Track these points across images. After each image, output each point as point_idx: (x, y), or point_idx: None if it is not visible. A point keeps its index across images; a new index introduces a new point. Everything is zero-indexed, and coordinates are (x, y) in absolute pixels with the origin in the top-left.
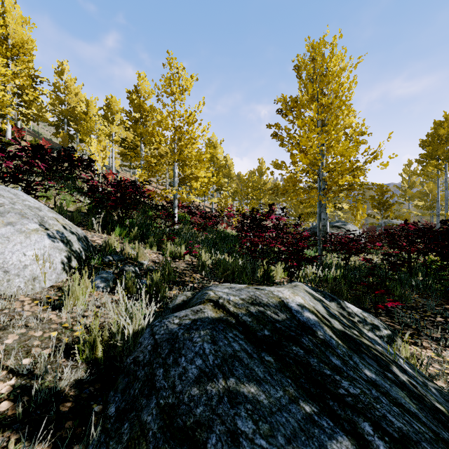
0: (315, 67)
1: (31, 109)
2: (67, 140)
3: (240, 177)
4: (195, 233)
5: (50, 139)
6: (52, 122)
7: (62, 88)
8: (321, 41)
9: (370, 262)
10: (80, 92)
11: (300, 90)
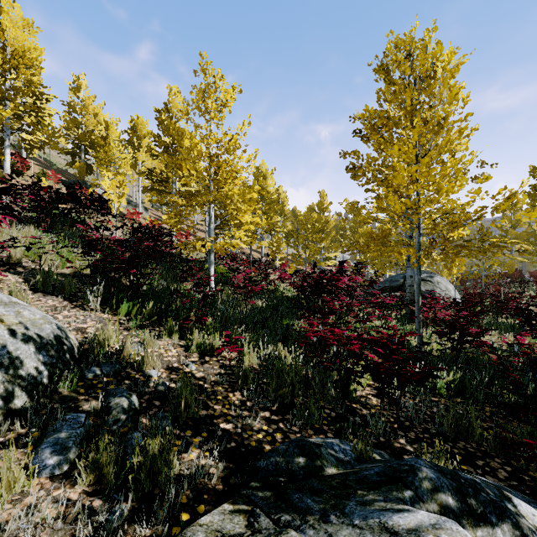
0: (412, 67)
1: (35, 134)
2: (85, 171)
3: (295, 214)
4: (237, 299)
5: (66, 170)
6: (67, 149)
7: (78, 108)
8: (409, 36)
9: (507, 366)
10: (100, 112)
11: (379, 104)
